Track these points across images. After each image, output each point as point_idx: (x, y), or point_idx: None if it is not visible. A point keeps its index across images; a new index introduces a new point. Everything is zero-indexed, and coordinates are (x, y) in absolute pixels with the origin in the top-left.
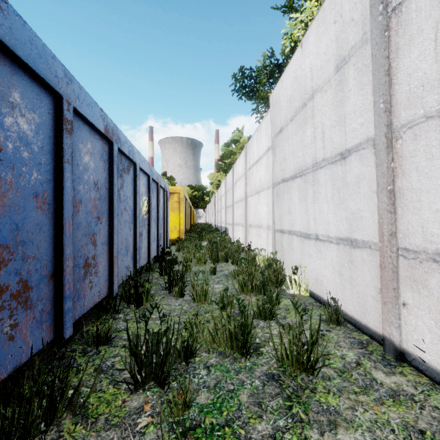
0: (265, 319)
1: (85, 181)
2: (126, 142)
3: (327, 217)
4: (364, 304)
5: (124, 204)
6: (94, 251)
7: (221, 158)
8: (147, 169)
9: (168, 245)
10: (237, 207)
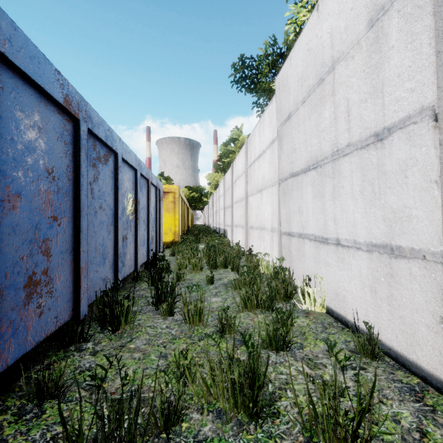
0: (277, 350)
1: (29, 166)
2: (101, 124)
3: (353, 217)
4: (412, 334)
5: (99, 201)
6: (46, 264)
7: (220, 158)
8: (133, 162)
9: (162, 249)
10: (237, 207)
